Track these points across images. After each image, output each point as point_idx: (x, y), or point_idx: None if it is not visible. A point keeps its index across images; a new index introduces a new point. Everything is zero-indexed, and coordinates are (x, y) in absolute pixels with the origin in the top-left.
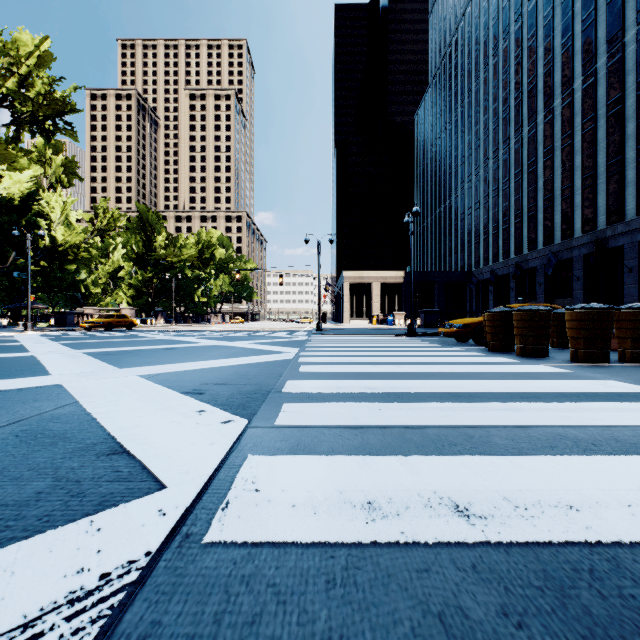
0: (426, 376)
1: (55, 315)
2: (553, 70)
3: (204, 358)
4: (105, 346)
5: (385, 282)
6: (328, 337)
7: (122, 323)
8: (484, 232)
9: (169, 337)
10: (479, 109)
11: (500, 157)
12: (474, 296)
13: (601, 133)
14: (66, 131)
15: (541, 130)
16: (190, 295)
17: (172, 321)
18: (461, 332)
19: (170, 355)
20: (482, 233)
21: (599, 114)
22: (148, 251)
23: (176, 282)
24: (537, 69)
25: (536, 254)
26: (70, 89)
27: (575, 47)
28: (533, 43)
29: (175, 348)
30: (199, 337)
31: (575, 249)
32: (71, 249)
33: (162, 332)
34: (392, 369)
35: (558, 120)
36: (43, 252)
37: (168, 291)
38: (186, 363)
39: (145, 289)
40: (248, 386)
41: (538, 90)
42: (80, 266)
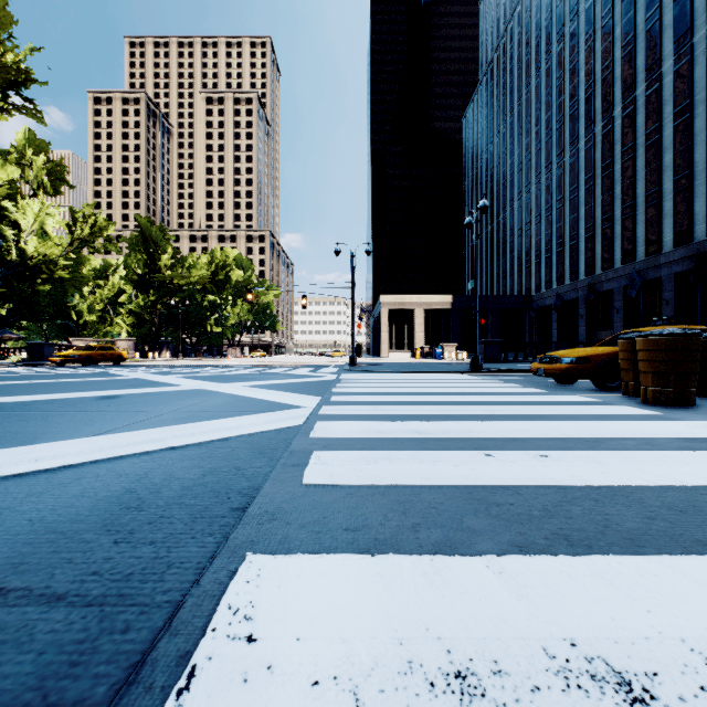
0: (689, 515)
1: (29, 347)
2: (635, 52)
3: (130, 423)
4: (17, 392)
5: (430, 309)
6: (366, 375)
7: (106, 356)
8: (546, 250)
9: (145, 375)
10: (540, 106)
11: (566, 161)
12: (534, 325)
13: (699, 123)
14: (24, 107)
15: (619, 125)
16: (201, 324)
17: (178, 354)
18: (576, 370)
19: (80, 414)
20: (544, 251)
21: (696, 100)
22: (151, 272)
23: (185, 308)
24: (614, 52)
25: (613, 274)
26: (27, 50)
27: (664, 21)
28: (609, 22)
29: (119, 396)
30: (188, 375)
31: (664, 267)
32: (46, 265)
33: (151, 368)
34: (545, 472)
35: (641, 111)
36: (8, 268)
37: (176, 319)
38: (58, 443)
39: (147, 317)
40: (47, 624)
41: (615, 77)
42: (69, 289)
